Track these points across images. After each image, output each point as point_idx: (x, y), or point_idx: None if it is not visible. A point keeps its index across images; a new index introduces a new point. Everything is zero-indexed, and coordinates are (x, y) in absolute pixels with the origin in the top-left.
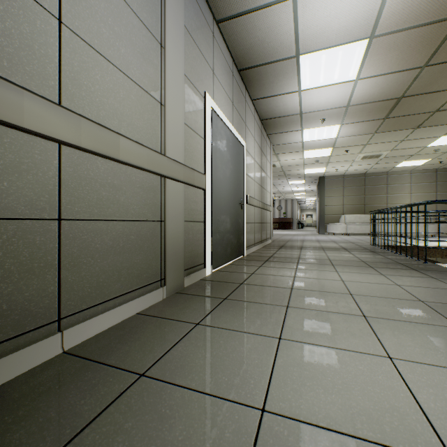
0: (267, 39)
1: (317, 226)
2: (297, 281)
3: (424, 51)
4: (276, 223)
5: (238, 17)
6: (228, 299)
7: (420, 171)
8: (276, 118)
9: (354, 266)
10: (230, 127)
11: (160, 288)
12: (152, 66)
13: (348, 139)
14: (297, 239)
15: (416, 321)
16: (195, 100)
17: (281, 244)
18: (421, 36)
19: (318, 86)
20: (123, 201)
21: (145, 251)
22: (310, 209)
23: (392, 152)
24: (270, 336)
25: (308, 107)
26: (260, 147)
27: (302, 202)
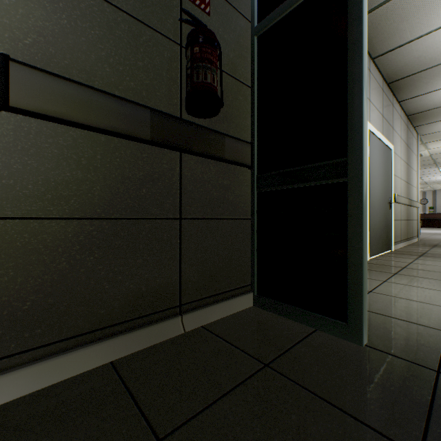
0: (424, 54)
1: None
2: None
3: None
4: None
5: (394, 50)
6: (398, 274)
7: None
8: (427, 110)
9: None
10: (380, 138)
11: None
12: None
13: None
14: None
15: None
16: None
17: (433, 243)
18: None
19: None
20: None
21: None
22: None
23: None
24: None
25: None
26: (406, 142)
27: None
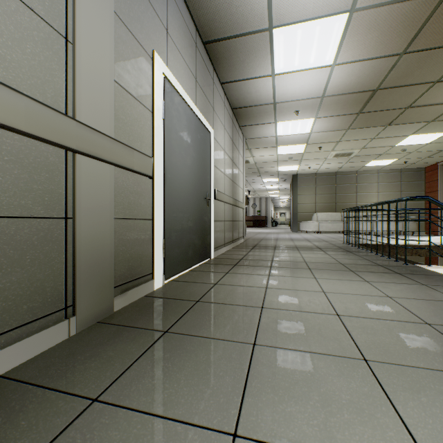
0: (235, 2)
1: (290, 224)
2: (270, 295)
3: (405, 34)
4: (250, 221)
5: None
6: (170, 332)
7: (387, 171)
8: (248, 107)
9: (333, 270)
10: (191, 106)
11: (63, 321)
12: None
13: (322, 135)
14: (271, 238)
15: (441, 368)
16: (136, 57)
17: (254, 243)
18: (404, 14)
19: (292, 71)
20: None
21: (27, 266)
22: (283, 208)
23: (362, 151)
24: (218, 431)
25: (282, 96)
26: (232, 138)
27: (275, 201)
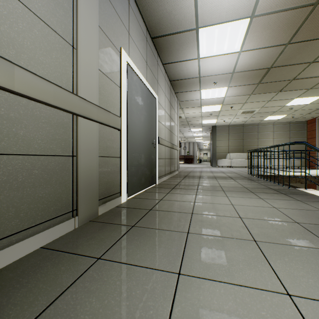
0: (174, 12)
1: (211, 161)
2: (197, 206)
3: (289, 31)
4: (182, 159)
5: None
6: (136, 226)
7: (279, 123)
8: (181, 80)
9: (239, 191)
10: (144, 81)
11: (72, 218)
12: (62, 8)
13: (233, 98)
14: (197, 171)
15: (299, 245)
16: (111, 53)
17: (185, 174)
18: (287, 19)
19: (212, 56)
20: (22, 135)
21: (53, 184)
22: (206, 149)
23: (262, 109)
24: (170, 272)
25: (205, 72)
26: (170, 101)
27: (200, 144)
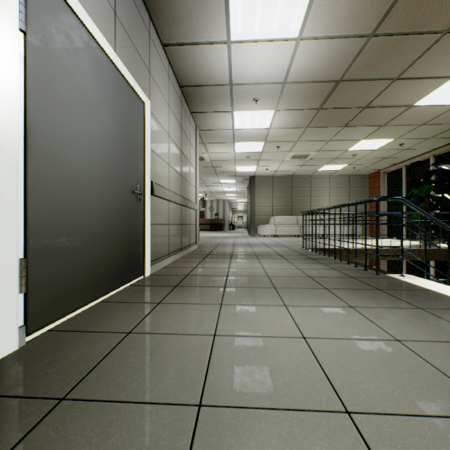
0: None
1: (248, 228)
2: (219, 357)
3: (378, 7)
4: (207, 224)
5: None
6: None
7: (337, 176)
8: (200, 86)
9: (304, 288)
10: (104, 46)
11: None
12: None
13: (281, 132)
14: (228, 243)
15: None
16: None
17: (209, 250)
18: None
19: (252, 40)
20: None
21: None
22: (241, 211)
23: (318, 153)
24: None
25: (240, 76)
26: (180, 123)
27: (233, 204)
